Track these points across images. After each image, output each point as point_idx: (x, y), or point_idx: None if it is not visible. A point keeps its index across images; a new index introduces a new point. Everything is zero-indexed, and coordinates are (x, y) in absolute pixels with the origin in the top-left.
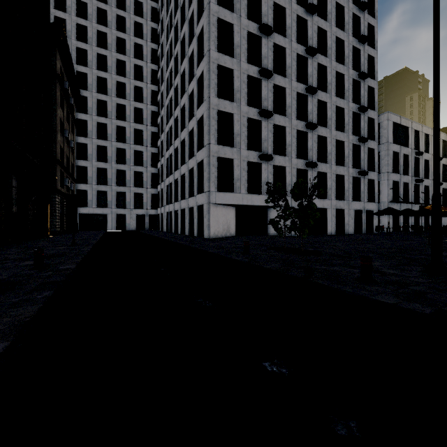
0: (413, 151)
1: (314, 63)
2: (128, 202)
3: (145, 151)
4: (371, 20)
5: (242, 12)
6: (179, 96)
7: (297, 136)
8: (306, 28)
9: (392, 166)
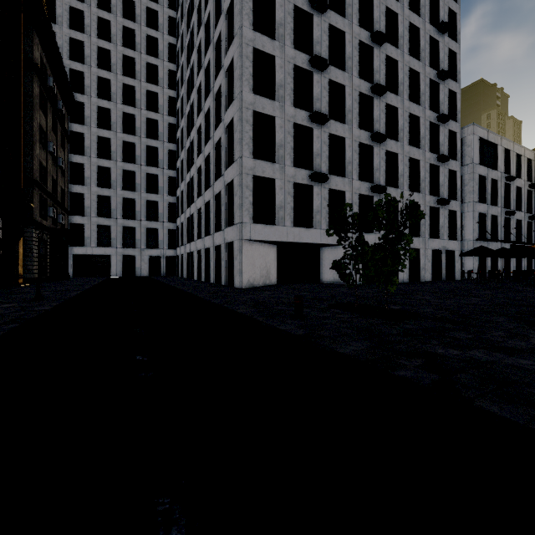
0: (503, 175)
1: (382, 55)
2: (139, 240)
3: (161, 174)
4: (453, 5)
5: None
6: (203, 99)
7: (359, 151)
8: (372, 9)
9: (478, 194)
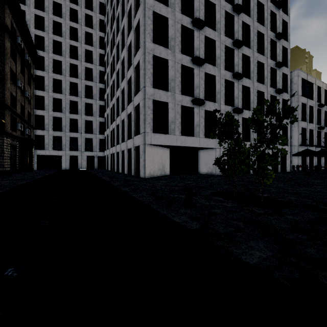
0: (316, 103)
1: (239, 21)
2: (80, 146)
3: (94, 103)
4: None
5: None
6: (120, 51)
7: (224, 85)
8: None
9: (301, 115)
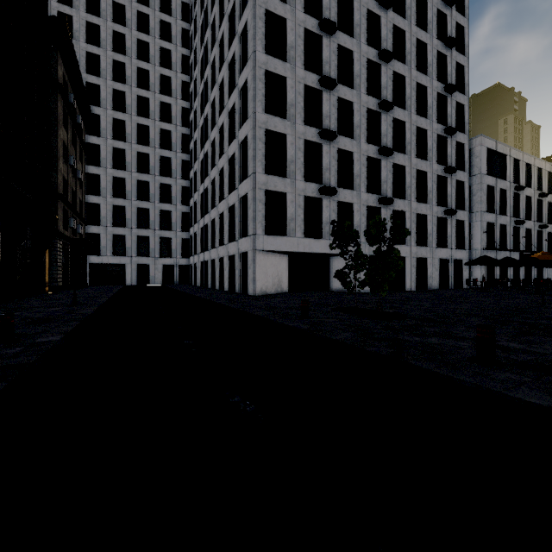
0: (512, 185)
1: (389, 71)
2: (153, 249)
3: (174, 184)
4: (461, 19)
5: (298, 4)
6: (217, 113)
7: (367, 164)
8: (379, 27)
9: (486, 204)
